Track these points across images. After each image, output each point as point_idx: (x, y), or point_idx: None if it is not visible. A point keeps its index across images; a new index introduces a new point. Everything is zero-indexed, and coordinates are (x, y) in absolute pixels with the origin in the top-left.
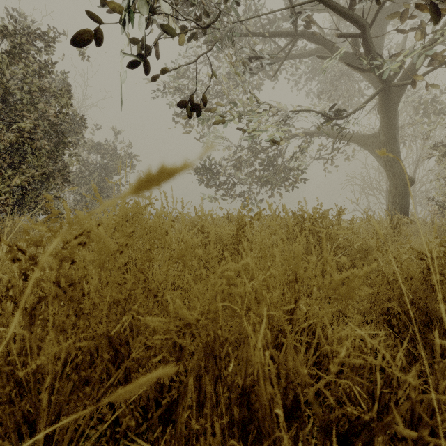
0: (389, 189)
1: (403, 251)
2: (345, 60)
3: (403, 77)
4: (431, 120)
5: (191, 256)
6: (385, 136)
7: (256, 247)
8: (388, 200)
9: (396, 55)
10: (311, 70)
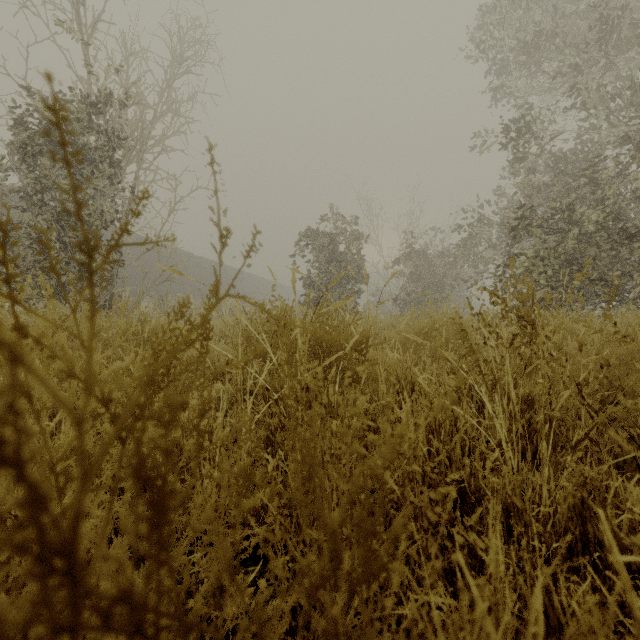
0: None
1: None
2: None
3: None
4: None
5: None
6: None
7: None
8: None
9: None
10: None
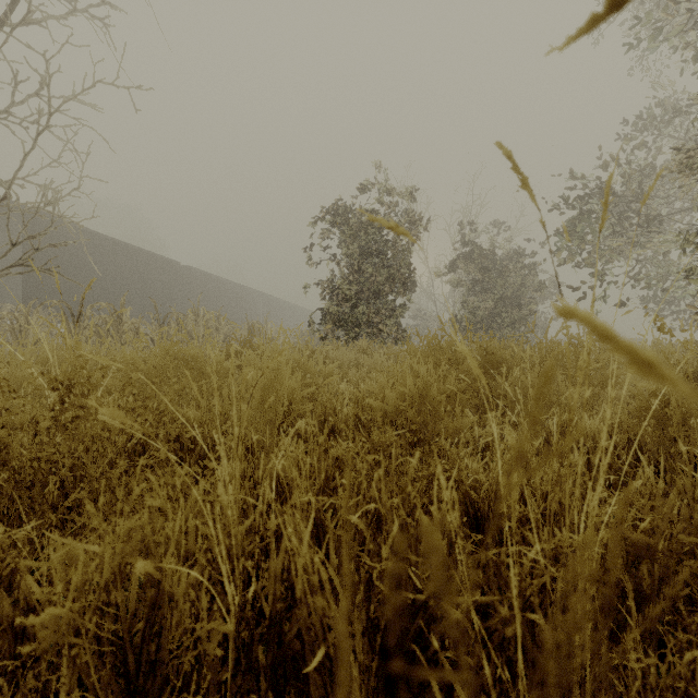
0: None
1: None
2: None
3: None
4: None
5: None
6: None
7: None
8: None
9: None
10: None
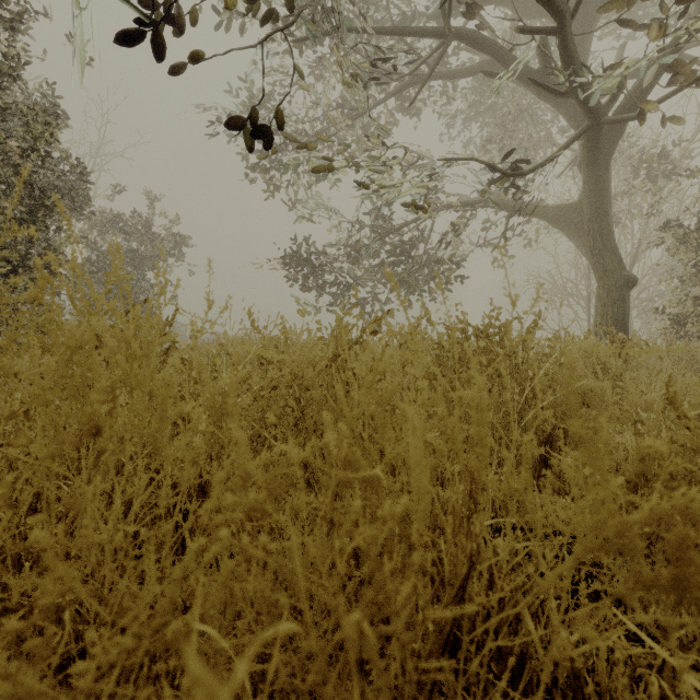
0: (598, 293)
1: (655, 398)
2: (529, 81)
3: (620, 109)
4: (658, 187)
5: (218, 417)
6: (591, 208)
7: (360, 399)
8: (595, 311)
9: (615, 67)
10: (472, 104)
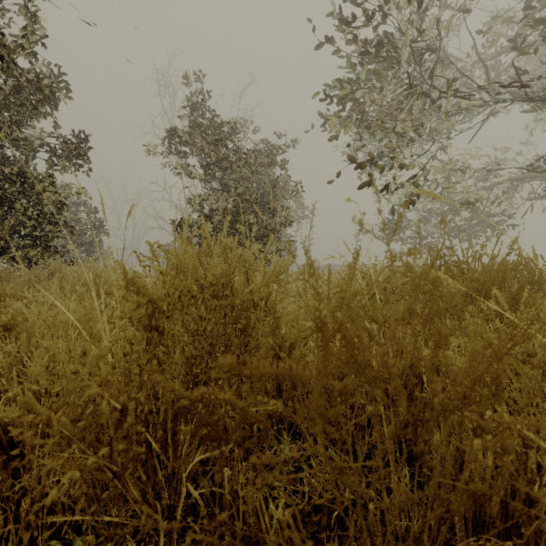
0: None
1: None
2: None
3: None
4: None
5: None
6: None
7: None
8: None
9: None
10: None
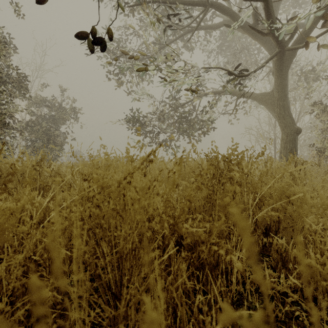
0: (282, 137)
1: None
2: (247, 29)
3: (294, 44)
4: (309, 85)
5: None
6: (278, 94)
7: None
8: (280, 146)
9: (293, 19)
10: (219, 45)
